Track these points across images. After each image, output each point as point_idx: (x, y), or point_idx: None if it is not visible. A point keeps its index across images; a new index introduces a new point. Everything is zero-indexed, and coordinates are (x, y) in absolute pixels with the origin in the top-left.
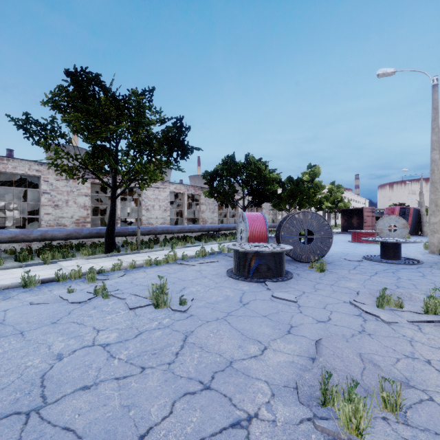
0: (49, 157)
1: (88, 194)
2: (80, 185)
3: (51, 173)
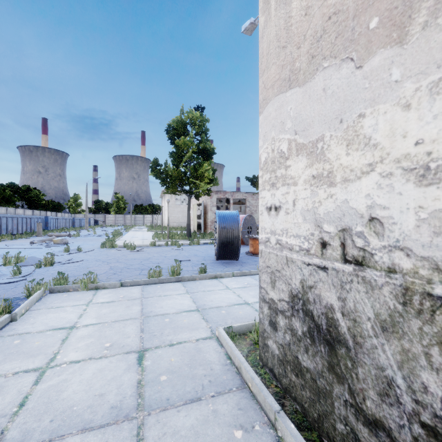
0: None
1: None
2: None
3: (249, 197)
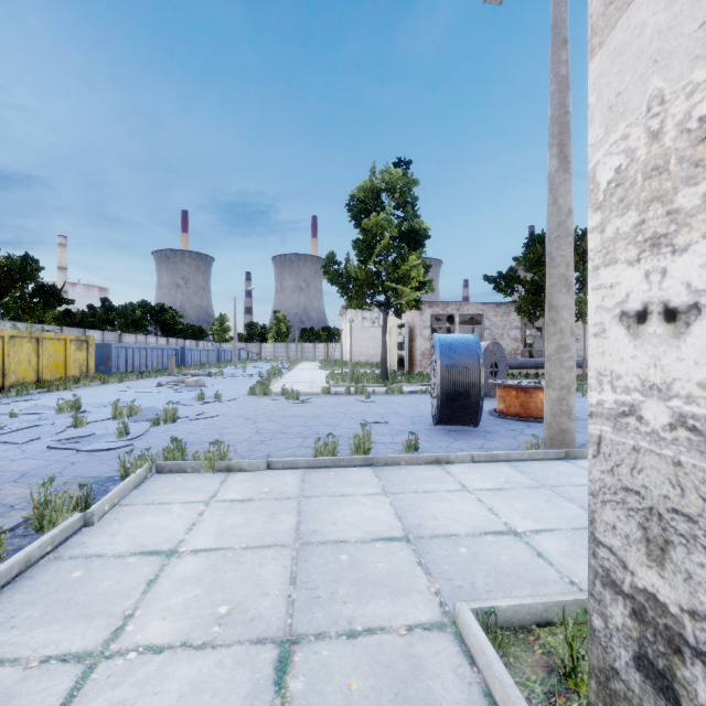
0: (517, 303)
1: (518, 327)
2: (511, 319)
3: (490, 311)
